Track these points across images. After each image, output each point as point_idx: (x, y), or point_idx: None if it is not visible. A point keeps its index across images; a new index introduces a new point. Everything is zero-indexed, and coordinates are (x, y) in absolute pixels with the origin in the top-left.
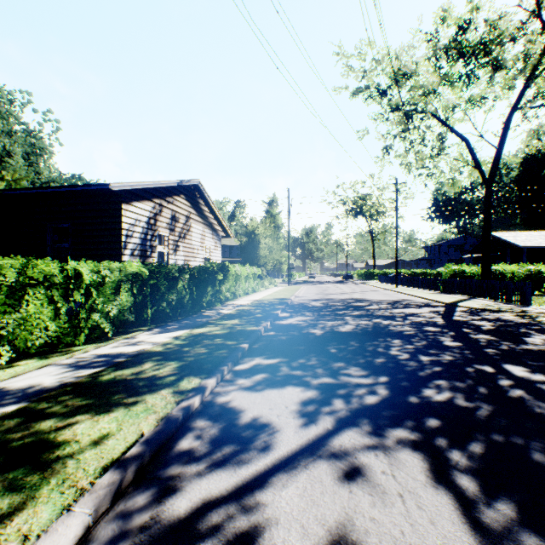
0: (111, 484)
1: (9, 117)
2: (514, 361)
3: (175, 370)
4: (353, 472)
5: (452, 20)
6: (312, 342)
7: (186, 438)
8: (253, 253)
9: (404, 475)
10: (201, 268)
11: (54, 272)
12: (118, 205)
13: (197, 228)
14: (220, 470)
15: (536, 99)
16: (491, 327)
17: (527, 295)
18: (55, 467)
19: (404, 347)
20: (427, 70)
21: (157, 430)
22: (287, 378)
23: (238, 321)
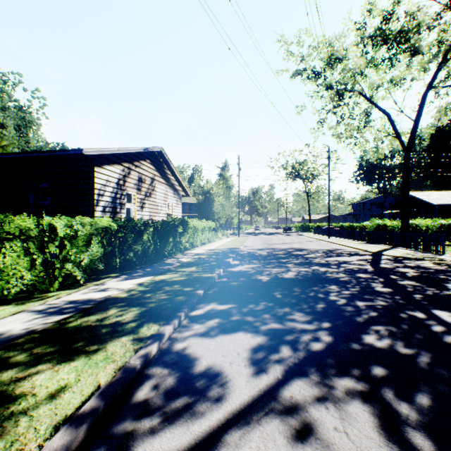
0: (59, 447)
1: (3, 94)
2: (441, 306)
3: (137, 317)
4: (306, 428)
5: (377, 12)
6: (259, 288)
7: (142, 389)
8: (208, 209)
9: (356, 432)
10: (163, 222)
11: (29, 226)
12: (91, 168)
13: (161, 188)
14: (173, 426)
15: (447, 79)
16: (415, 274)
17: (441, 245)
18: (7, 426)
19: (341, 292)
20: (355, 55)
21: (114, 381)
22: (238, 323)
23: (195, 268)
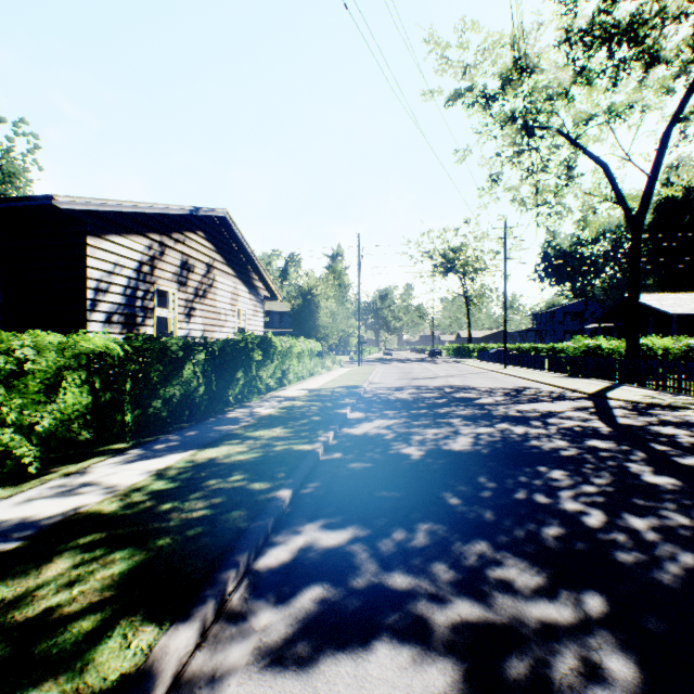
0: None
1: None
2: None
3: (110, 589)
4: None
5: None
6: (409, 479)
7: None
8: (310, 321)
9: None
10: (226, 343)
11: None
12: (81, 239)
13: (226, 283)
14: None
15: None
16: (693, 439)
17: None
18: None
19: (581, 489)
20: (555, 63)
21: None
22: (373, 604)
23: (281, 431)
